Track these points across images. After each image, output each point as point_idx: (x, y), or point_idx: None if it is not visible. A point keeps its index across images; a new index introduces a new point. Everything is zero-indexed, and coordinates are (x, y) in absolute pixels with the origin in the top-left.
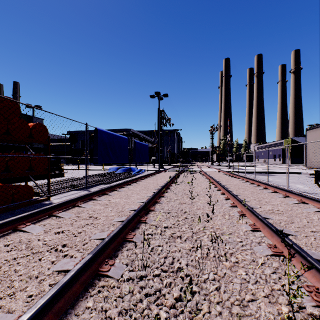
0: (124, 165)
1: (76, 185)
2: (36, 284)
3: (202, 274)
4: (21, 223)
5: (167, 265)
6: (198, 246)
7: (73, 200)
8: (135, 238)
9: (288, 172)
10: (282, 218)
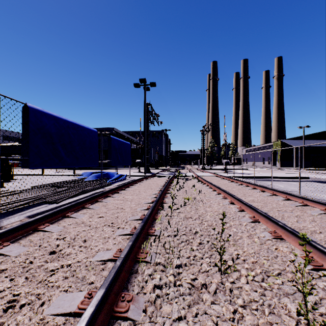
0: (105, 169)
1: None
2: None
3: None
4: None
5: None
6: None
7: None
8: None
9: None
10: None
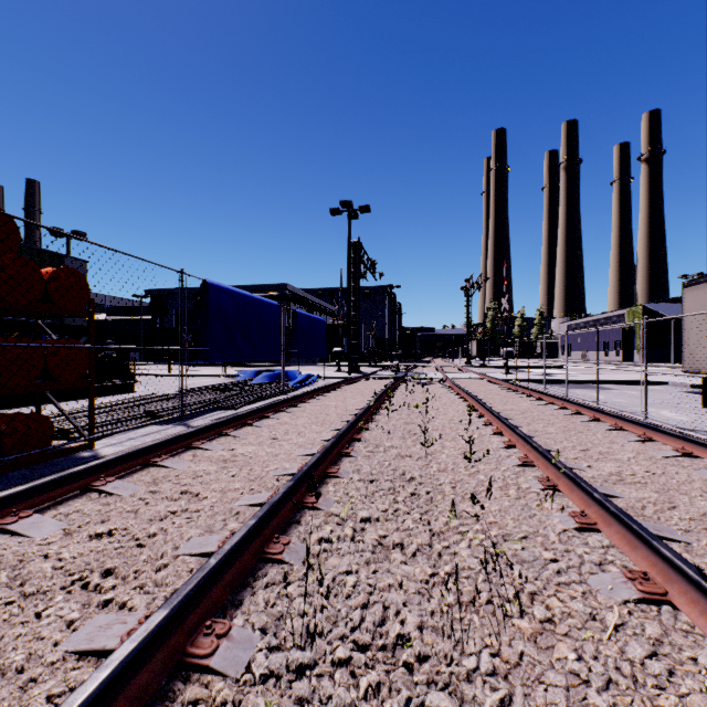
0: (272, 366)
1: (159, 412)
2: (13, 697)
3: (461, 654)
4: (7, 511)
5: (370, 629)
6: (447, 572)
7: (145, 450)
8: (288, 553)
9: (646, 383)
10: (646, 496)
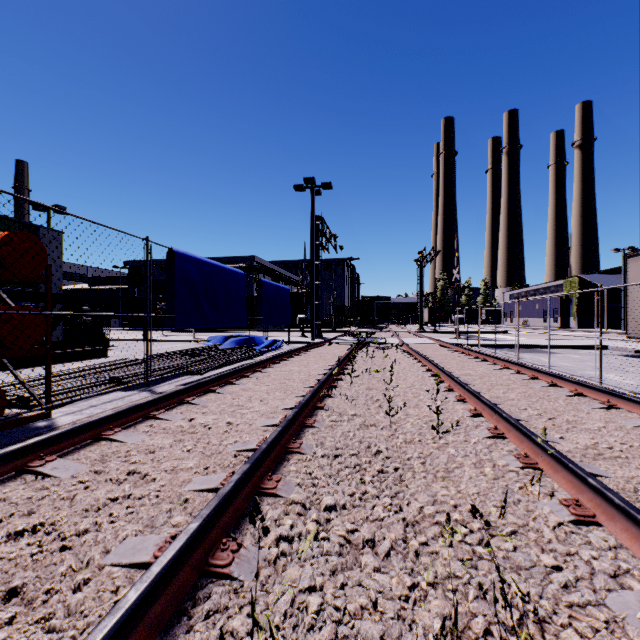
0: (241, 331)
1: (124, 378)
2: None
3: None
4: None
5: None
6: (429, 582)
7: (96, 422)
8: (237, 564)
9: (600, 349)
10: (633, 475)
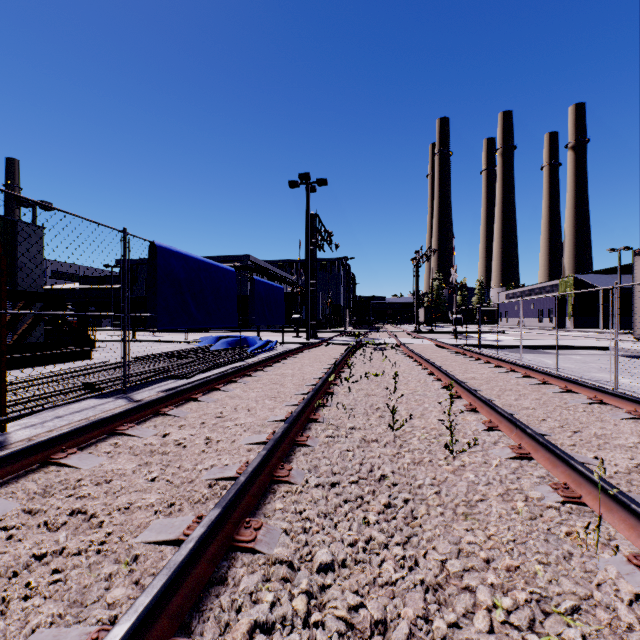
0: (235, 332)
1: (100, 383)
2: None
3: None
4: None
5: None
6: None
7: (44, 443)
8: None
9: (616, 351)
10: None
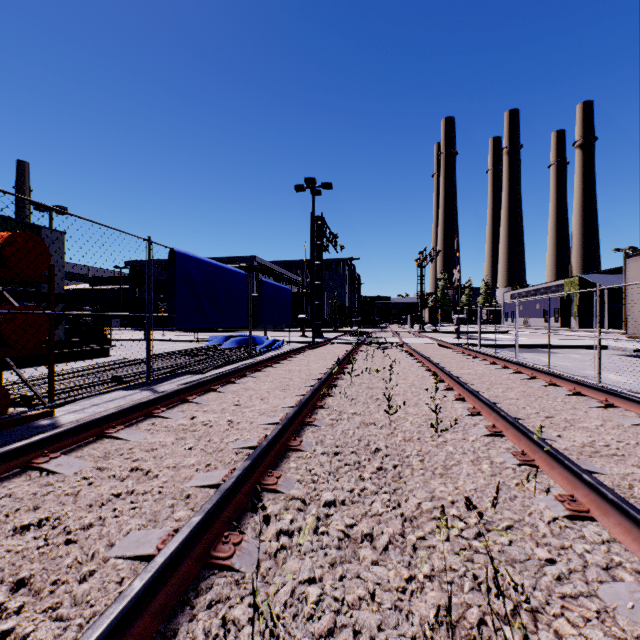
0: (242, 331)
1: (126, 377)
2: None
3: None
4: None
5: None
6: (426, 575)
7: (99, 420)
8: (239, 557)
9: (599, 348)
10: (629, 472)
